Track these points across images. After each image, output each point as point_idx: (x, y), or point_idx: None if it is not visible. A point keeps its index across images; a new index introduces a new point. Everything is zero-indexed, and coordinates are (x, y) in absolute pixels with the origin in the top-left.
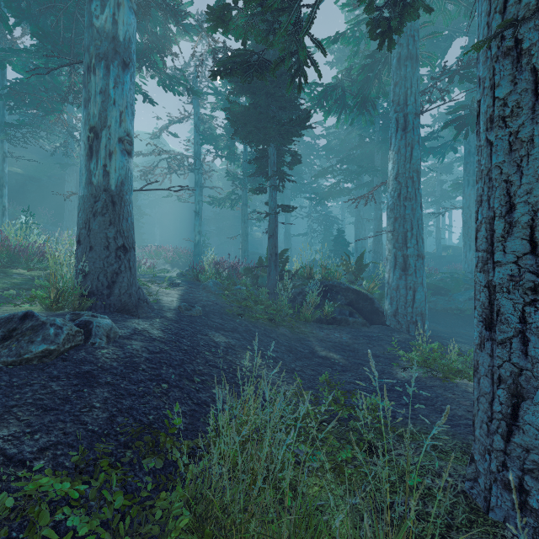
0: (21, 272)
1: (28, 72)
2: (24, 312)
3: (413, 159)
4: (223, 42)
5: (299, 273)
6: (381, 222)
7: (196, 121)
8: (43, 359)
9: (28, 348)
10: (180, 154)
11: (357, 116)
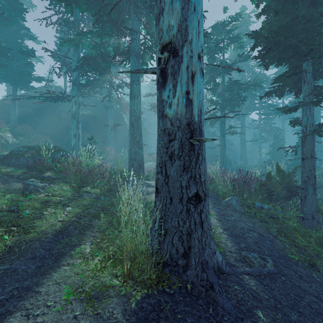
0: (88, 190)
1: (91, 48)
2: None
3: None
4: None
5: None
6: None
7: None
8: None
9: None
10: None
11: None
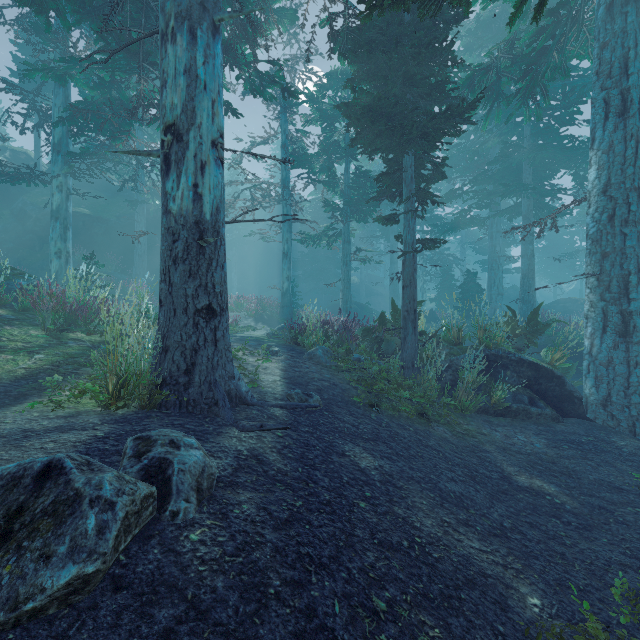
0: (79, 337)
1: (92, 88)
2: (44, 462)
3: (639, 159)
4: (346, 1)
5: (441, 336)
6: (532, 261)
7: (284, 141)
8: (70, 597)
9: (35, 578)
10: (265, 182)
11: (517, 110)
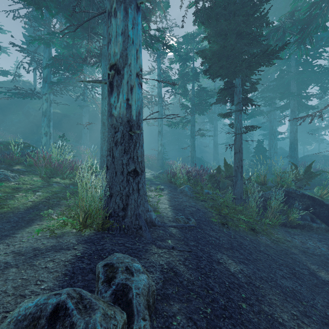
0: (58, 181)
1: (63, 48)
2: (53, 304)
3: None
4: None
5: (254, 179)
6: (296, 134)
7: (159, 72)
8: None
9: None
10: (149, 94)
11: (294, 51)
